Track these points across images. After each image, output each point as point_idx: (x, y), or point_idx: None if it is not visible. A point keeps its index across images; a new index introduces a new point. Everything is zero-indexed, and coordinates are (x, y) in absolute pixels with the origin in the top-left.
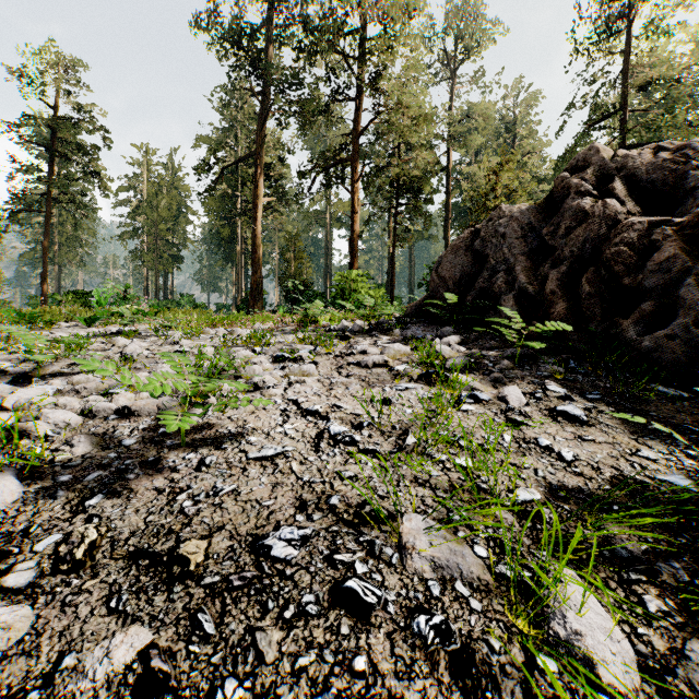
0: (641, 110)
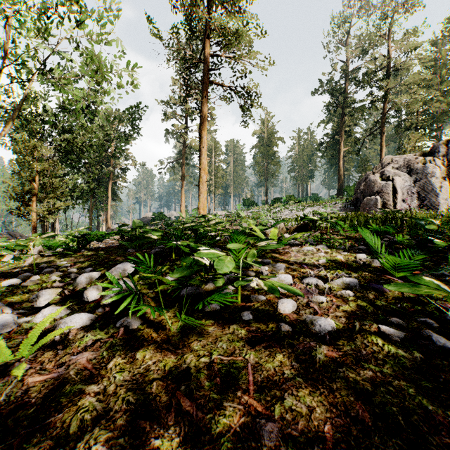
0: None
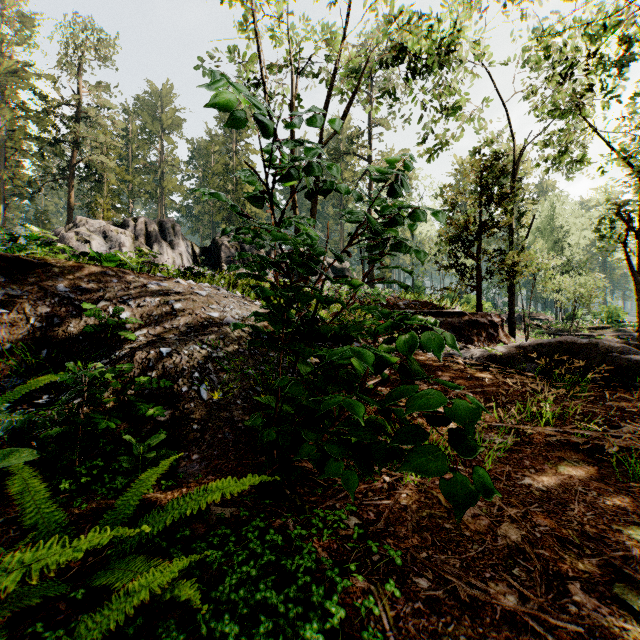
0: None
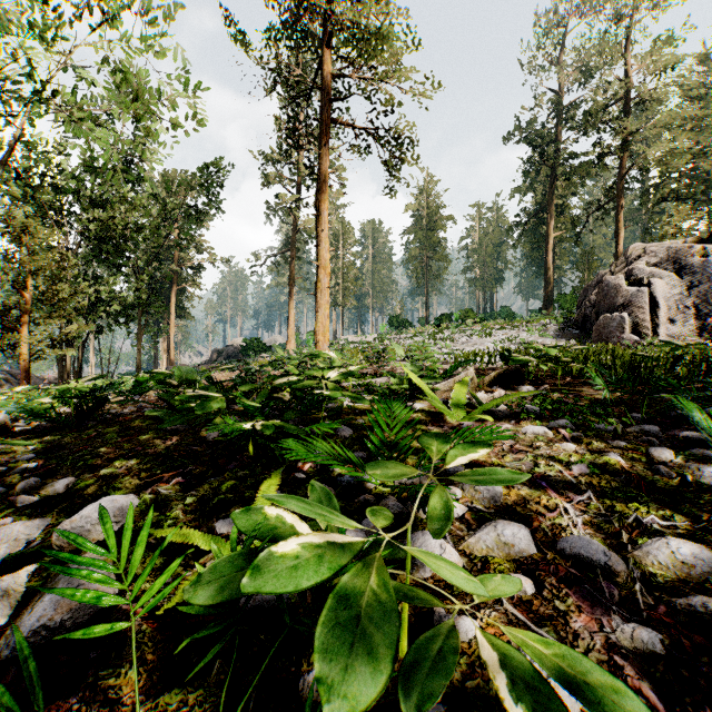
0: None
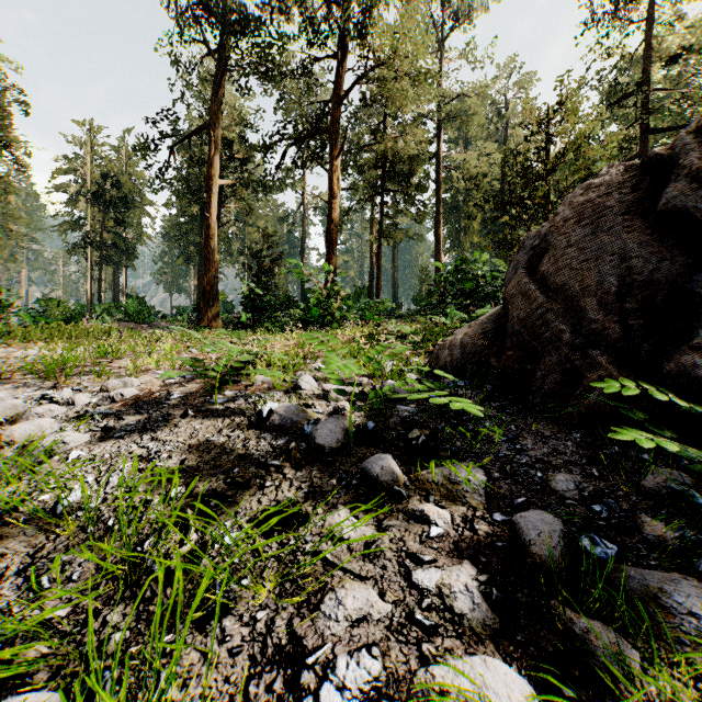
0: (666, 89)
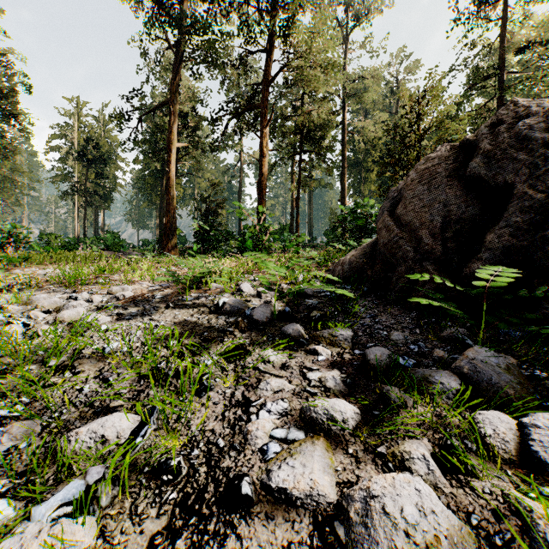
0: (517, 73)
